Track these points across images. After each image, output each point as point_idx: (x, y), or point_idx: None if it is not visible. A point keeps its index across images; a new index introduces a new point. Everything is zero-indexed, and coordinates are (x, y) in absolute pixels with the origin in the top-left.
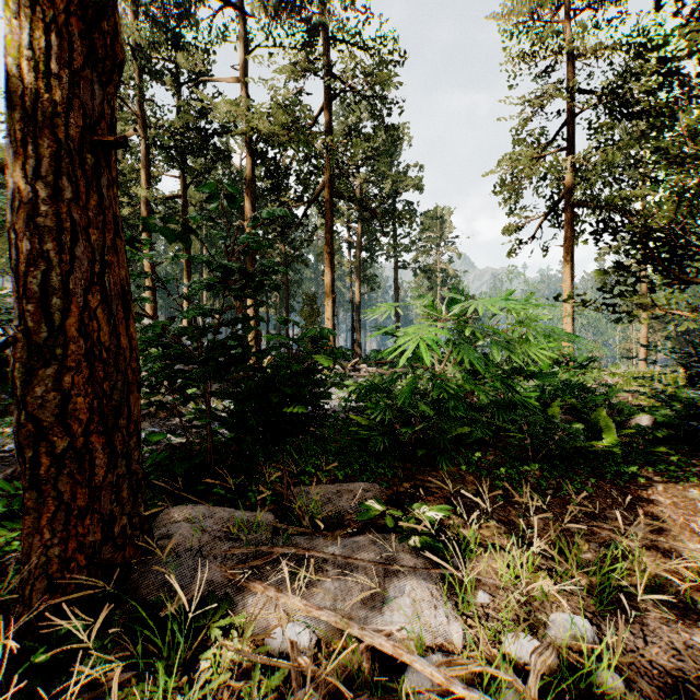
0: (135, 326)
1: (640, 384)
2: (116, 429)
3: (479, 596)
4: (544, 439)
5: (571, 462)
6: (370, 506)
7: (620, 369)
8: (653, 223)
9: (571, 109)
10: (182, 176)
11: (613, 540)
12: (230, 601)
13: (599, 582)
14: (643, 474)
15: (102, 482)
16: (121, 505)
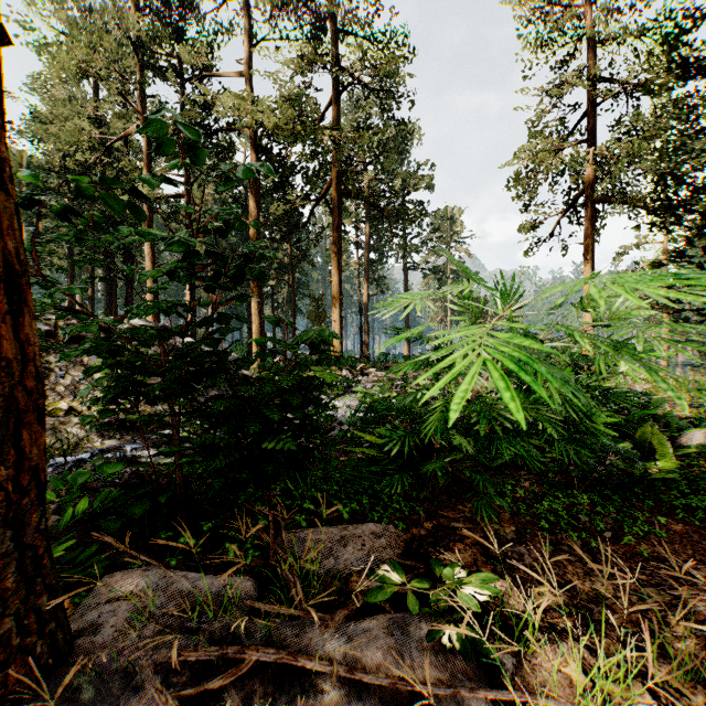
0: (35, 325)
1: None
2: None
3: None
4: (591, 463)
5: (626, 491)
6: (385, 576)
7: None
8: None
9: (592, 99)
10: (185, 175)
11: None
12: None
13: None
14: None
15: None
16: (4, 602)
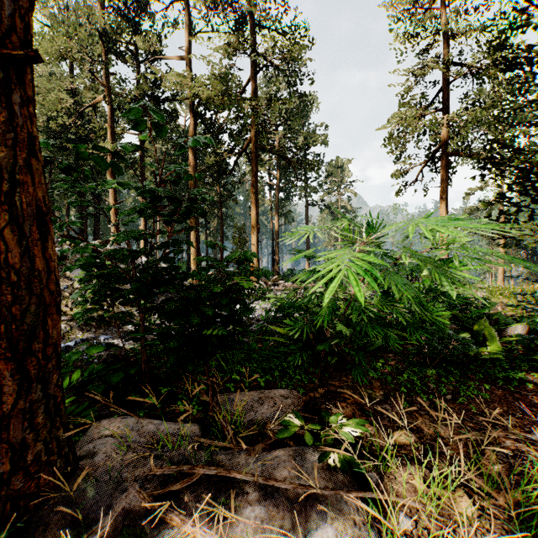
0: (54, 248)
1: (504, 297)
2: (29, 353)
3: (401, 521)
4: (439, 347)
5: (463, 367)
6: (290, 421)
7: (485, 284)
8: (536, 159)
9: (446, 78)
10: (139, 133)
11: (518, 450)
12: (144, 536)
13: (516, 500)
14: (528, 379)
15: (12, 410)
16: (36, 432)
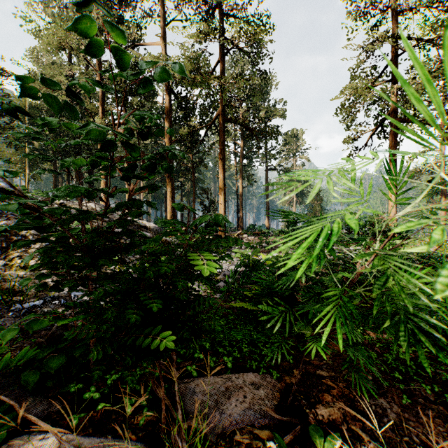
0: None
1: None
2: None
3: None
4: None
5: None
6: None
7: None
8: None
9: (395, 52)
10: (125, 110)
11: None
12: None
13: None
14: None
15: None
16: None
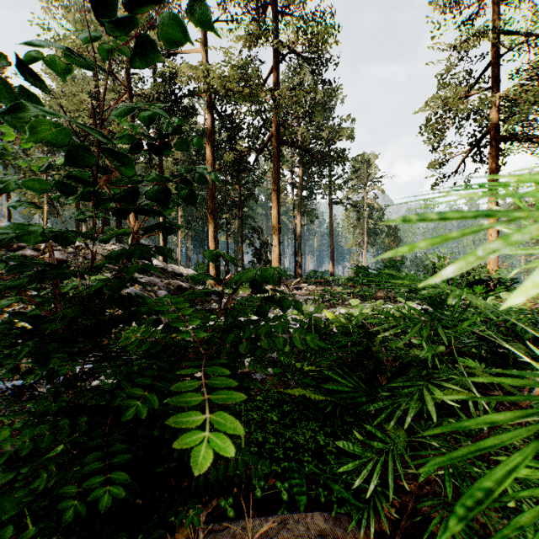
0: None
1: None
2: None
3: None
4: None
5: None
6: None
7: None
8: None
9: (496, 52)
10: None
11: None
12: None
13: None
14: None
15: None
16: None
